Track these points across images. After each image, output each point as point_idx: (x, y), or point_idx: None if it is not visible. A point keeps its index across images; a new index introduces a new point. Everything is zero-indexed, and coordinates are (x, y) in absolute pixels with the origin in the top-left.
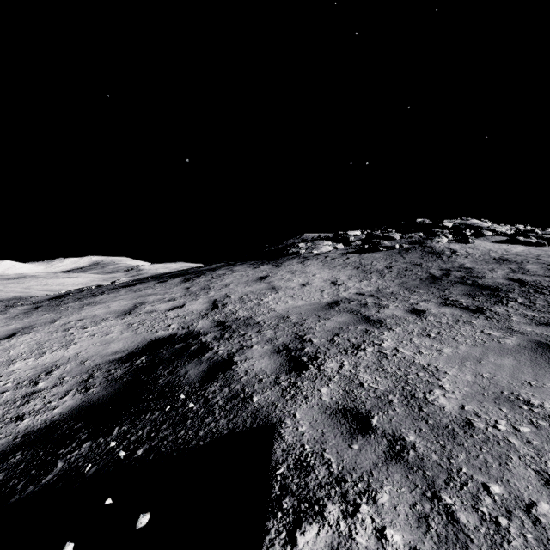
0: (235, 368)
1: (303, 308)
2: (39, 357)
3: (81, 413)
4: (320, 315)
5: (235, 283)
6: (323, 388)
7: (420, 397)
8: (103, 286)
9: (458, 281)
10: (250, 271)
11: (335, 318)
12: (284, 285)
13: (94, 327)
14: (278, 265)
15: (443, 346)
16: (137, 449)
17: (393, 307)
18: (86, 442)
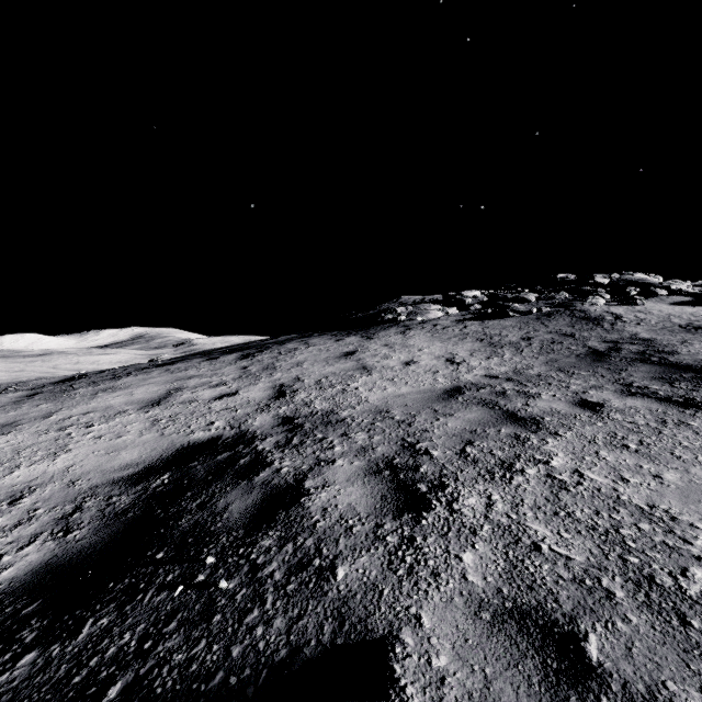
0: (307, 502)
1: (410, 398)
2: (8, 472)
3: (43, 581)
4: (438, 409)
5: (311, 360)
6: (465, 551)
7: (669, 586)
8: (133, 365)
9: (637, 358)
10: (331, 344)
11: (461, 414)
12: (380, 364)
13: (104, 425)
14: (369, 336)
15: (660, 468)
16: (111, 684)
17: (547, 397)
18: (29, 651)
